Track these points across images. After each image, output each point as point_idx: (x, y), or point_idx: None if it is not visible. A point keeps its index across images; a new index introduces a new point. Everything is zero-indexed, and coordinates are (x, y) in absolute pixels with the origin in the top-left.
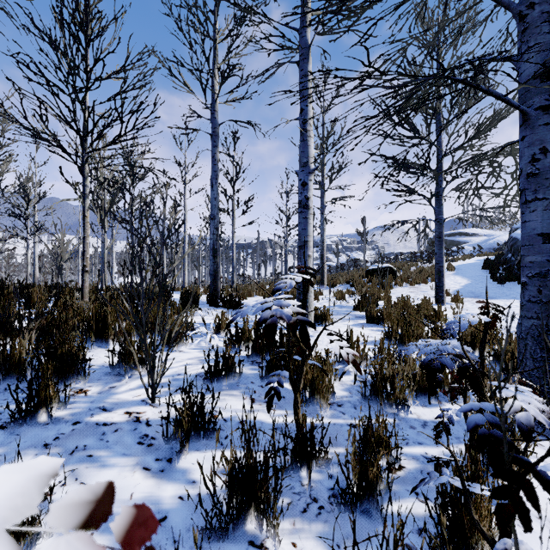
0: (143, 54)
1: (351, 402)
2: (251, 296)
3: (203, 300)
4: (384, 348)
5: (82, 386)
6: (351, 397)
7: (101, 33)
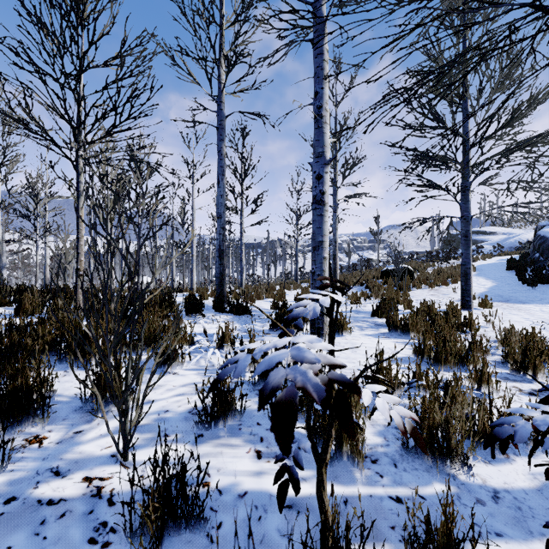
0: (142, 38)
1: (389, 455)
2: (260, 298)
3: (209, 303)
4: (421, 373)
5: (40, 430)
6: (387, 446)
7: (97, 16)
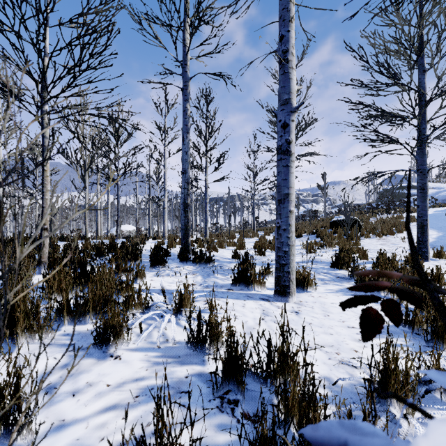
0: None
1: None
2: (222, 247)
3: (176, 252)
4: (440, 368)
5: None
6: None
7: None
